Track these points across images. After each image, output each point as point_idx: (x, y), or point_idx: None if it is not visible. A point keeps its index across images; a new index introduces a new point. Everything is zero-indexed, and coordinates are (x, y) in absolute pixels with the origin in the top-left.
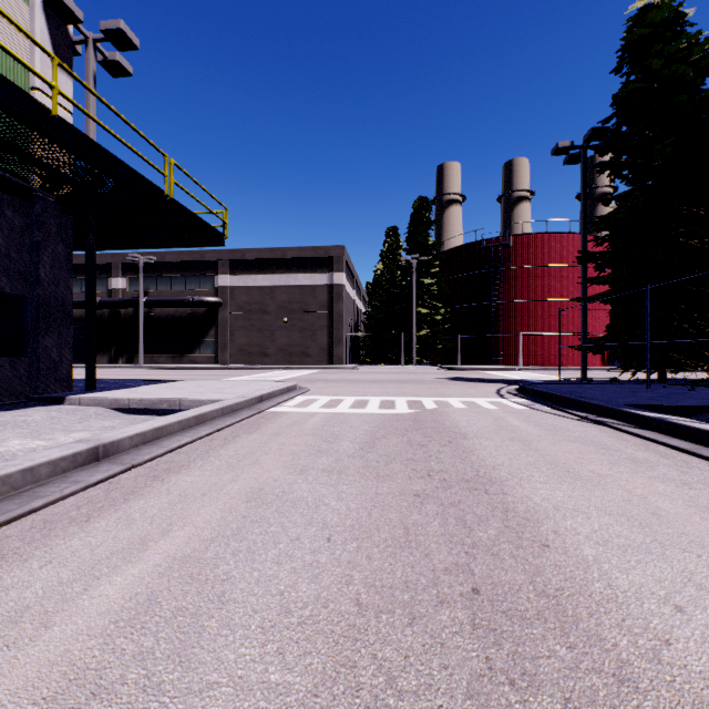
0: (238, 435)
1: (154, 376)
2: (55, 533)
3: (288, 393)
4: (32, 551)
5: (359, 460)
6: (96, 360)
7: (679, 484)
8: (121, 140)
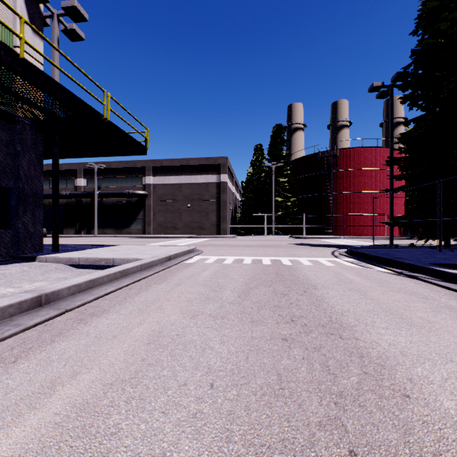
0: (150, 285)
1: (102, 242)
2: None
3: (189, 254)
4: None
5: (237, 306)
6: (67, 232)
7: None
8: (72, 78)
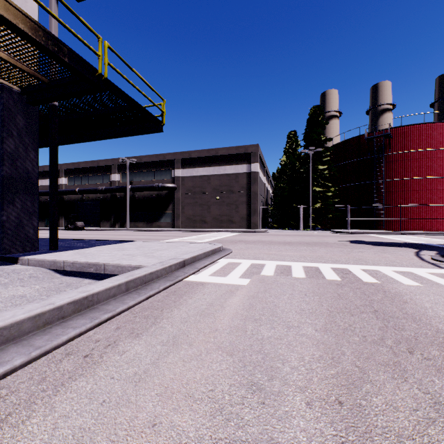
0: (115, 342)
1: (128, 236)
2: None
3: (212, 256)
4: None
5: None
6: (103, 225)
7: None
8: (41, 4)
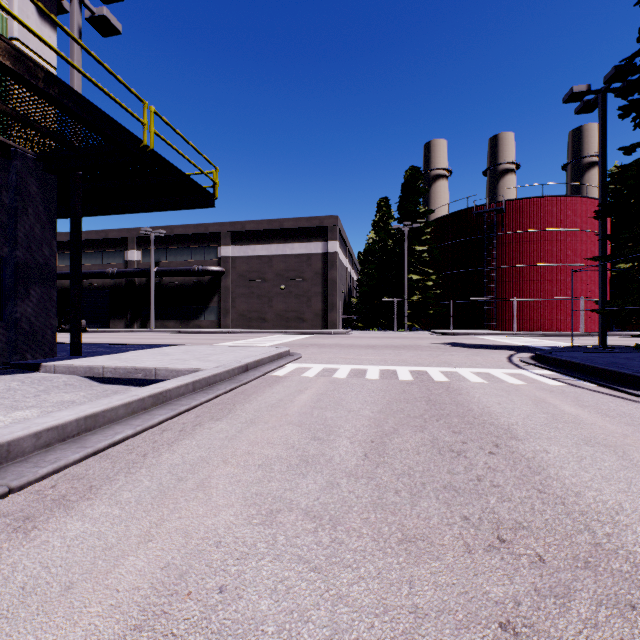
0: (201, 423)
1: (158, 339)
2: None
3: (278, 361)
4: None
5: (365, 485)
6: (115, 325)
7: None
8: (86, 75)
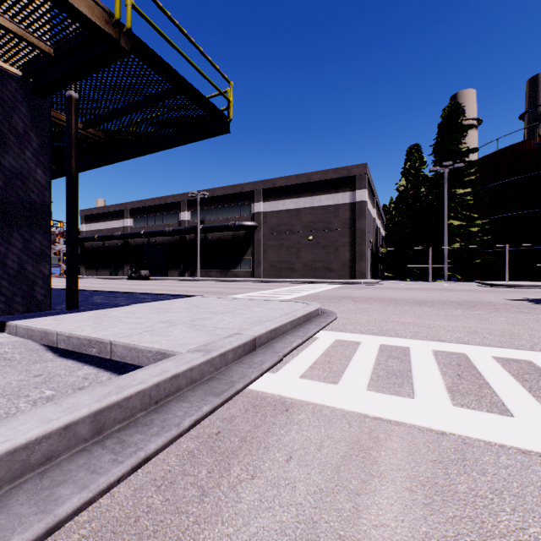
0: None
1: (194, 288)
2: None
3: (305, 325)
4: None
5: None
6: (171, 274)
7: None
8: None
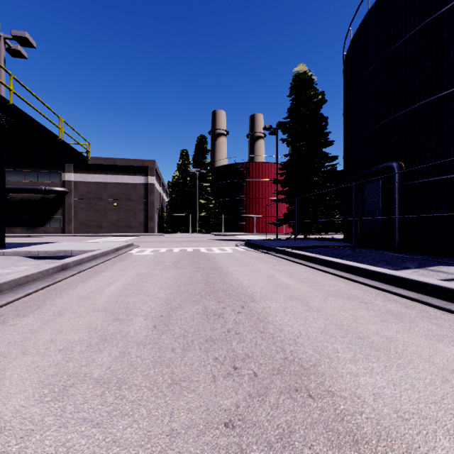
0: (117, 262)
1: (22, 241)
2: (77, 284)
3: (129, 247)
4: (75, 286)
5: (174, 266)
6: None
7: (273, 265)
8: (39, 112)
